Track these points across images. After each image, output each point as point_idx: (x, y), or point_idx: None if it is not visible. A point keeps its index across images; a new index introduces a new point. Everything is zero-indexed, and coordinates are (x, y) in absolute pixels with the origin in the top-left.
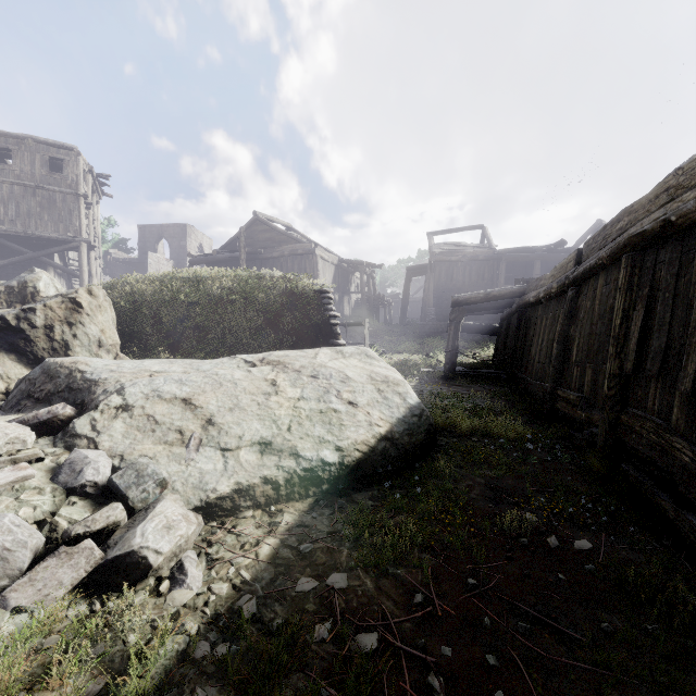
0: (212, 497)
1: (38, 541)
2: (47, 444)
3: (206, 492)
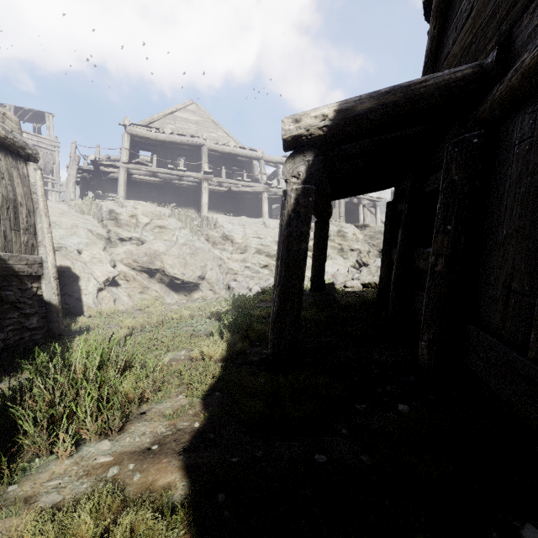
0: (364, 283)
1: (341, 282)
2: (358, 273)
3: (363, 282)
